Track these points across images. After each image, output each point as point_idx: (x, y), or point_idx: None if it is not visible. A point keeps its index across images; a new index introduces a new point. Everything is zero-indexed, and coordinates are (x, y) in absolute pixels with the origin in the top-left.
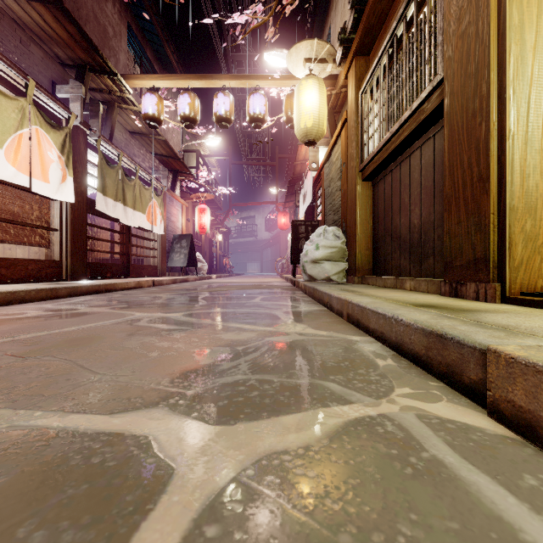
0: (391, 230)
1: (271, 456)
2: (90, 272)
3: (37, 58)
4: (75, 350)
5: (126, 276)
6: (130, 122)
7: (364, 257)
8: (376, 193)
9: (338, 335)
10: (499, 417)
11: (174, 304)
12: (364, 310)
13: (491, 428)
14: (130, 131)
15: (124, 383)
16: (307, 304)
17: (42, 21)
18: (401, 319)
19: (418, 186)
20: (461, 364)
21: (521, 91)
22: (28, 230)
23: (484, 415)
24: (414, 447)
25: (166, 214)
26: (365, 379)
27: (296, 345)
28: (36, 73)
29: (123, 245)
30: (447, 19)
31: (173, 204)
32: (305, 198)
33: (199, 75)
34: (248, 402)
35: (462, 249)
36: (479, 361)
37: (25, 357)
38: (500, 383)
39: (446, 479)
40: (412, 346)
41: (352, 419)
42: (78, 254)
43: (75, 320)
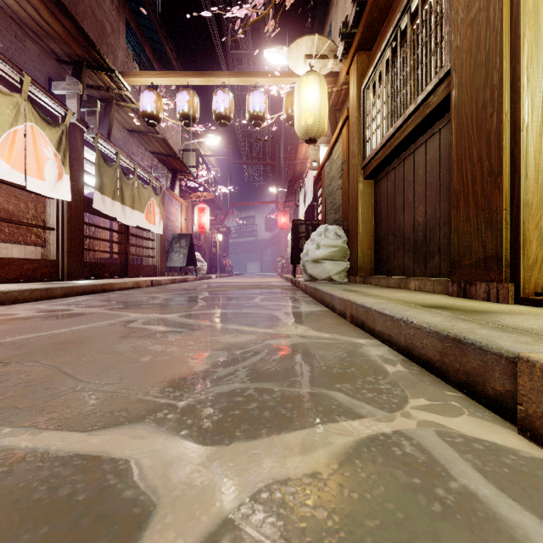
0: (394, 228)
1: (272, 487)
2: (87, 272)
3: (33, 54)
4: (61, 355)
5: (125, 275)
6: (128, 120)
7: (366, 256)
8: (378, 190)
9: (342, 338)
10: (533, 436)
11: (171, 304)
12: (369, 311)
13: (525, 450)
14: (128, 130)
15: (109, 393)
16: (308, 304)
17: (38, 16)
18: (412, 321)
19: (423, 182)
20: (484, 373)
21: (535, 79)
22: (23, 229)
23: (513, 432)
24: (439, 474)
25: (165, 213)
26: (374, 388)
27: (298, 349)
28: (32, 69)
29: (121, 245)
30: (455, 8)
31: (172, 204)
32: (305, 197)
33: (198, 73)
34: (245, 416)
35: (472, 247)
36: (507, 370)
37: (5, 362)
38: (534, 396)
39: (484, 520)
40: (424, 351)
41: (364, 438)
42: (75, 254)
43: (67, 321)
